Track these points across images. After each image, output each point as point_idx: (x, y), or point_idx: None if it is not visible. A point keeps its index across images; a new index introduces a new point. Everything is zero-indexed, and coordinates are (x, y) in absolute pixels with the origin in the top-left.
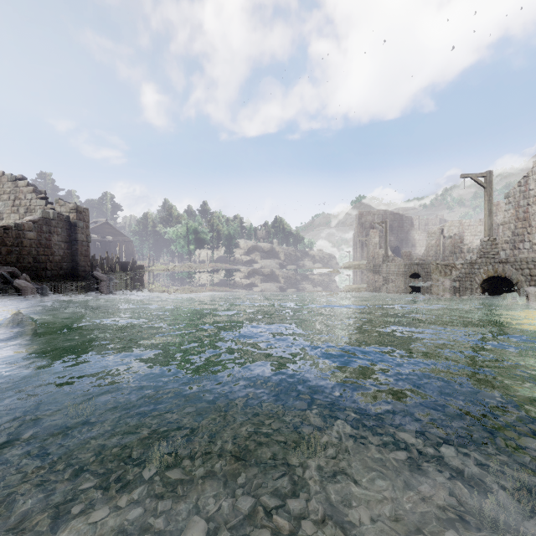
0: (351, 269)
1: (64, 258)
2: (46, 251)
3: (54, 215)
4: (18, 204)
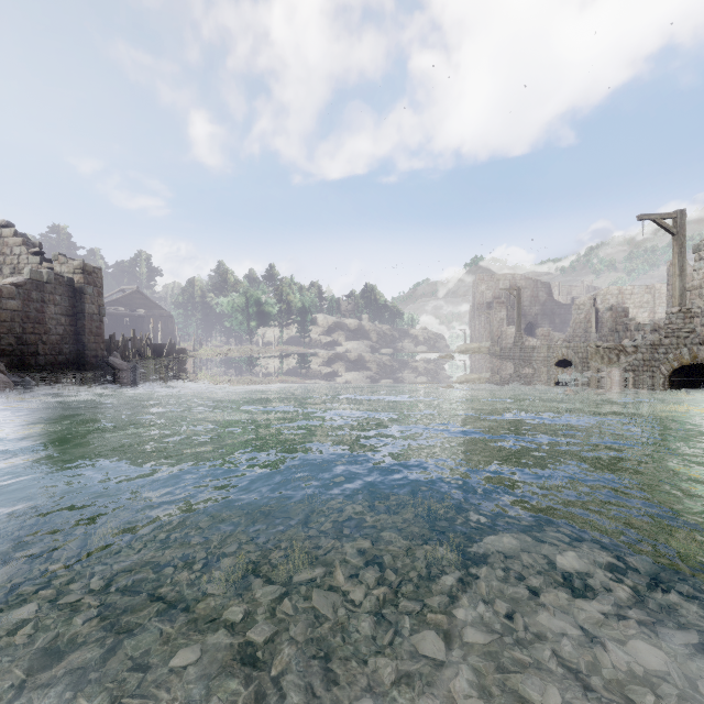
0: (468, 353)
1: (64, 338)
2: (37, 328)
3: (48, 277)
4: (2, 262)
